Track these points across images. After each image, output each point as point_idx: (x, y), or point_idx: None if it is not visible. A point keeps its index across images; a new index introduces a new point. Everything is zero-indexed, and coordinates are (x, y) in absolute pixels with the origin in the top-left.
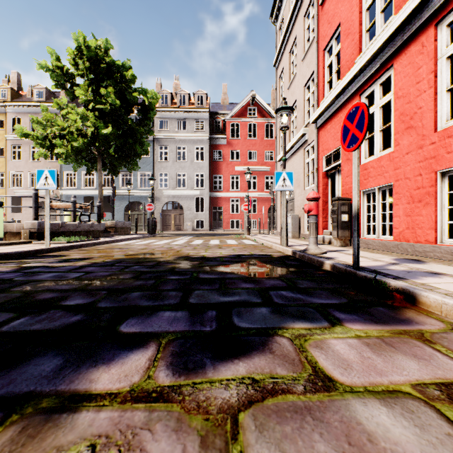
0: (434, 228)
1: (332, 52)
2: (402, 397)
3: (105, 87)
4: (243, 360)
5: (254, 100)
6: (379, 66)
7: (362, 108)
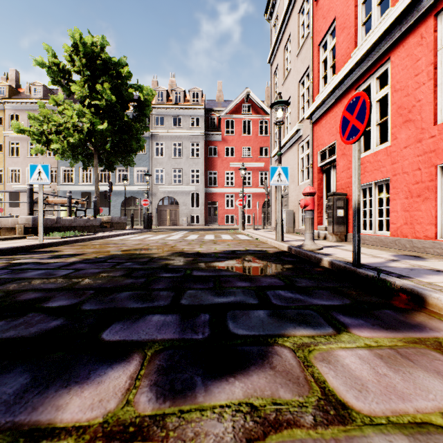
0: (434, 224)
1: (327, 48)
2: (435, 433)
3: (101, 83)
4: (240, 378)
5: (248, 97)
6: (375, 60)
7: (363, 98)
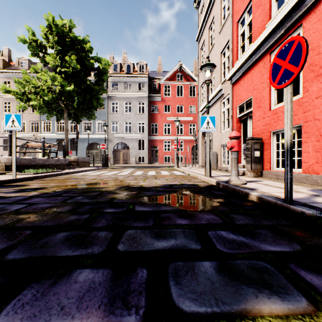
0: None
1: (243, 25)
2: None
3: (70, 56)
4: None
5: (181, 68)
6: (288, 27)
7: (298, 41)
